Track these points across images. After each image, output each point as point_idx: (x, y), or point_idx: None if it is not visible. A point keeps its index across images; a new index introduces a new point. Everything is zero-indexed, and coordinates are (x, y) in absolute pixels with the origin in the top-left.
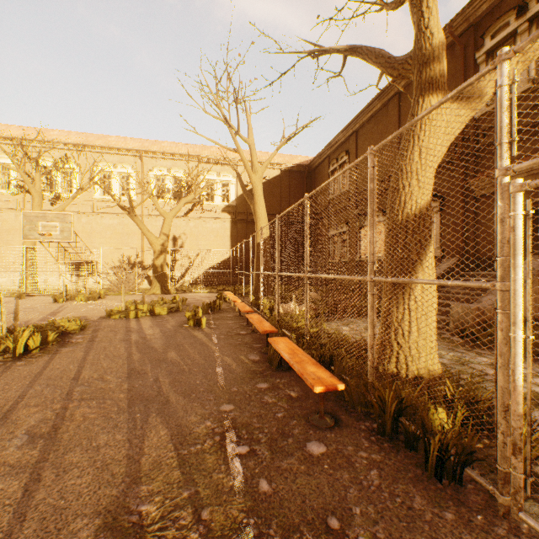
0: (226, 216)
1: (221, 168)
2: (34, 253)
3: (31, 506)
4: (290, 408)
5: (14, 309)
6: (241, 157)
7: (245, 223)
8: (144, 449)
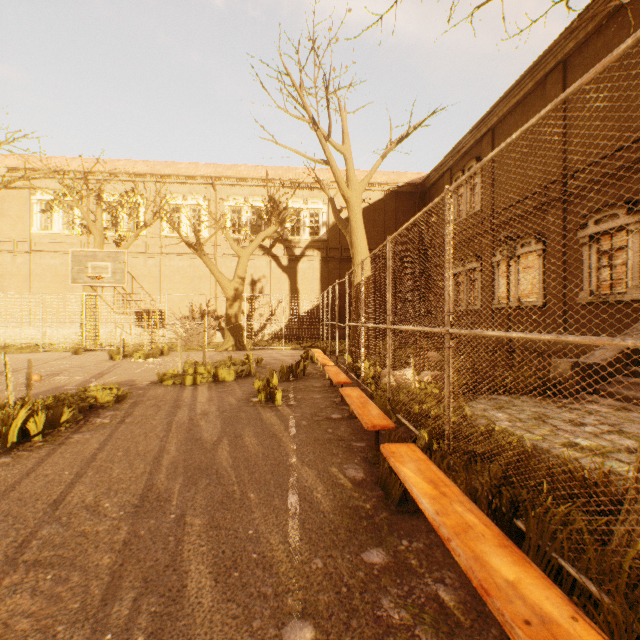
0: (315, 254)
1: (309, 193)
2: (94, 302)
3: None
4: None
5: (27, 374)
6: (333, 170)
7: (338, 261)
8: None
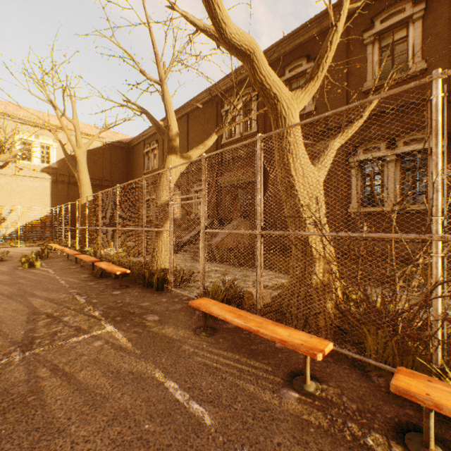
0: (47, 177)
1: (41, 131)
2: None
3: None
4: (107, 286)
5: None
6: (66, 134)
7: (67, 184)
8: (33, 304)
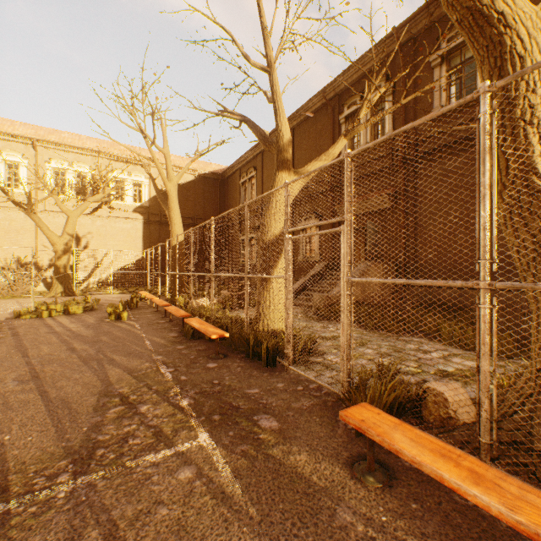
0: (139, 217)
1: (133, 167)
2: None
3: (52, 398)
4: (199, 354)
5: None
6: (156, 165)
7: (159, 225)
8: (109, 376)
